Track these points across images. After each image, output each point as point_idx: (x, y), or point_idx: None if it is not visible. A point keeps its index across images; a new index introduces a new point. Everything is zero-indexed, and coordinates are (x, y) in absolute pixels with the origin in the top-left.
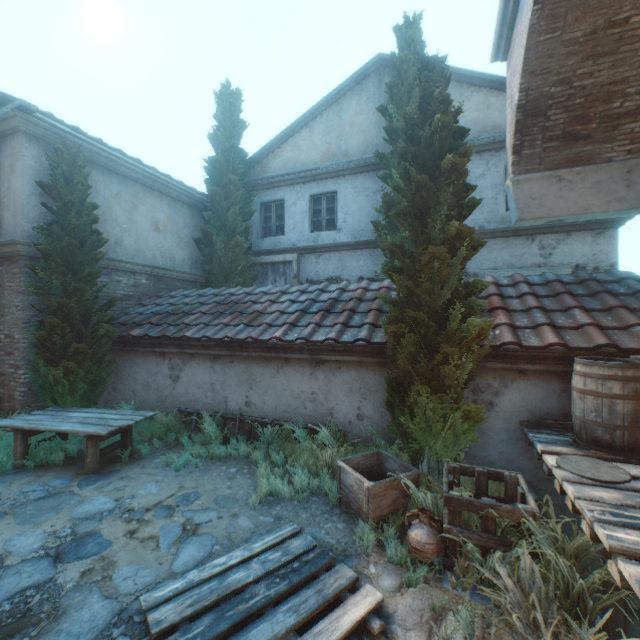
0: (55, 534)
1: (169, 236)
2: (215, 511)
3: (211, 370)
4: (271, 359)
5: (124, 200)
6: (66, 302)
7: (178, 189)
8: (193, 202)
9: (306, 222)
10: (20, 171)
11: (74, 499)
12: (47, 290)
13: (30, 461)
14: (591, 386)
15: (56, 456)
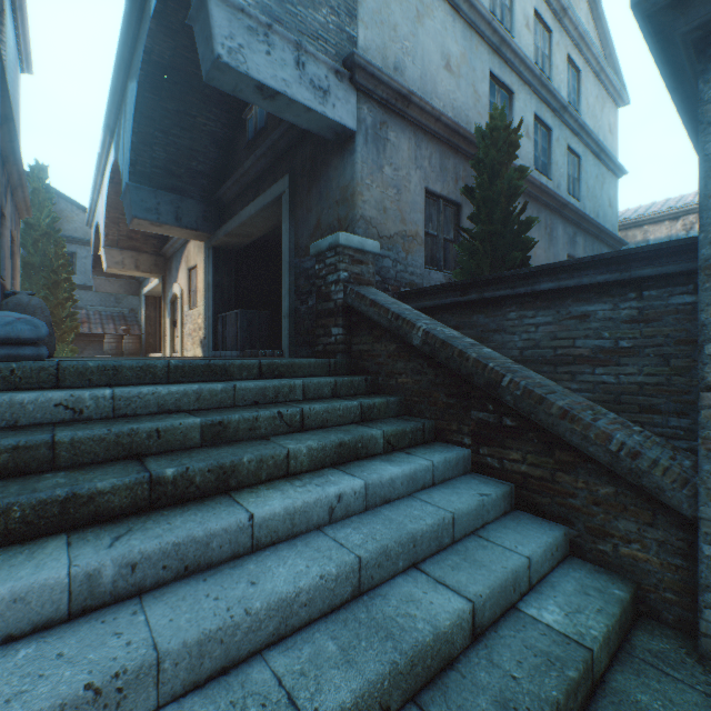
0: None
1: None
2: None
3: None
4: None
5: None
6: None
7: None
8: None
9: None
10: None
11: None
12: None
13: None
14: (108, 341)
15: None
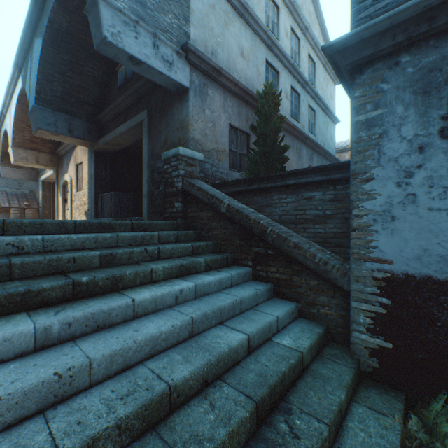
0: None
1: None
2: None
3: None
4: None
5: None
6: None
7: None
8: None
9: None
10: None
11: None
12: None
13: None
14: (14, 212)
15: None
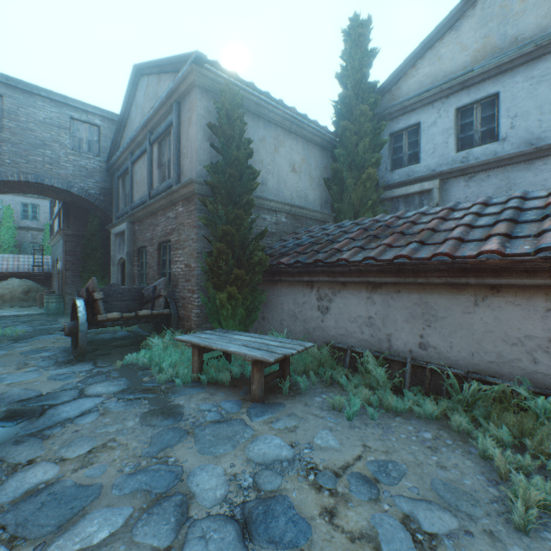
0: (235, 480)
1: (303, 177)
2: (448, 513)
3: (368, 301)
4: (463, 287)
5: (268, 143)
6: (229, 229)
7: (311, 130)
8: (323, 143)
9: (450, 141)
10: (194, 121)
11: (246, 432)
12: (214, 222)
13: (204, 377)
14: None
15: (223, 376)
